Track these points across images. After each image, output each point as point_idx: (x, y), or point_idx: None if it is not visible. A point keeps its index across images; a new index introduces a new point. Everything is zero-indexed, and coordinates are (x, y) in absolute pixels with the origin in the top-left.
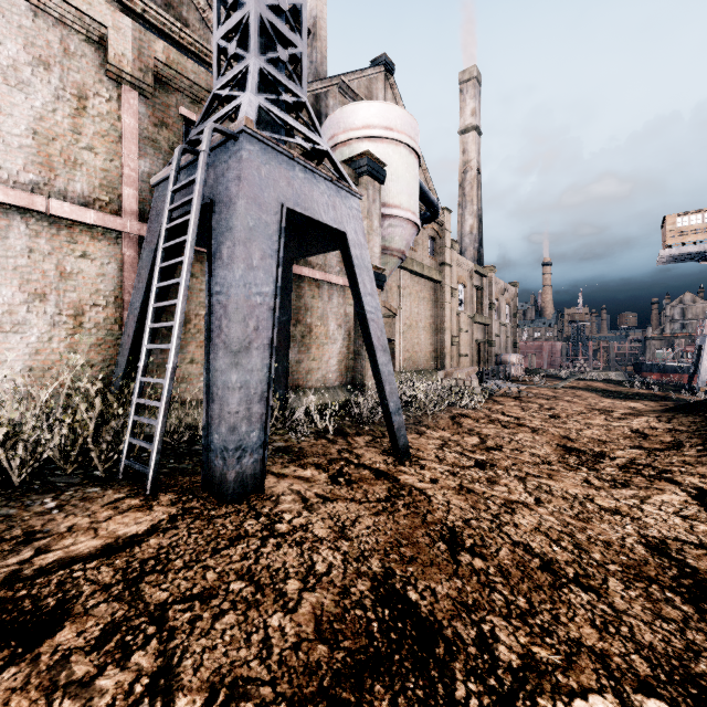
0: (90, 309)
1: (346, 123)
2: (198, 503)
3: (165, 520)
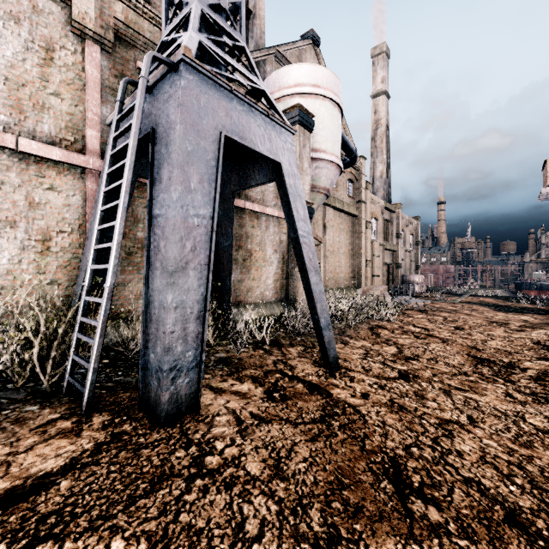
0: (56, 235)
1: (280, 82)
2: (130, 426)
3: (88, 451)
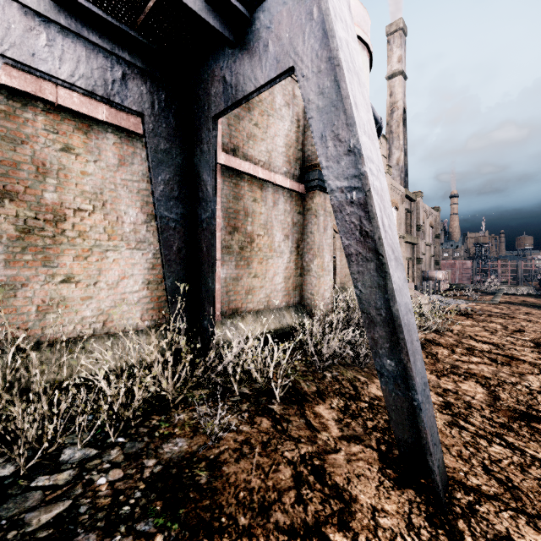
0: None
1: None
2: None
3: None
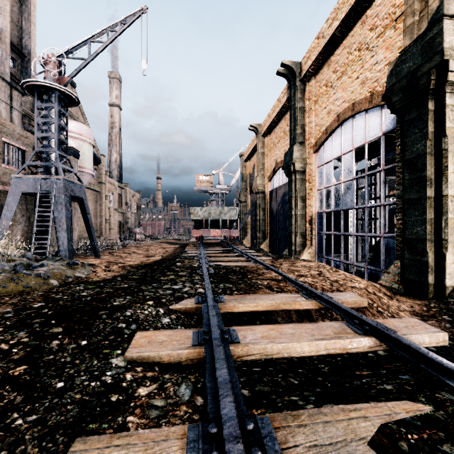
0: None
1: None
2: None
3: None
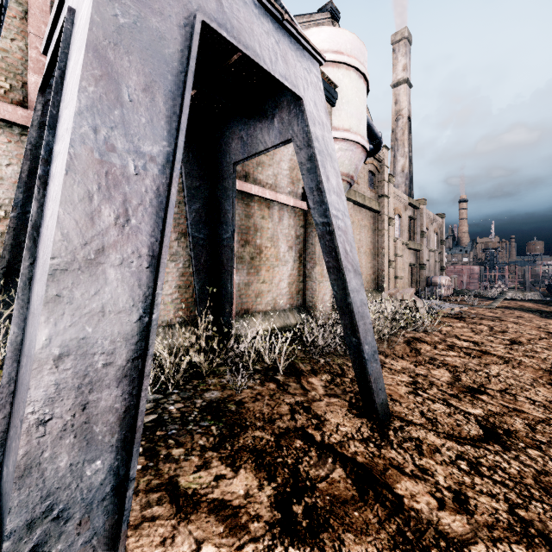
0: None
1: None
2: None
3: None
